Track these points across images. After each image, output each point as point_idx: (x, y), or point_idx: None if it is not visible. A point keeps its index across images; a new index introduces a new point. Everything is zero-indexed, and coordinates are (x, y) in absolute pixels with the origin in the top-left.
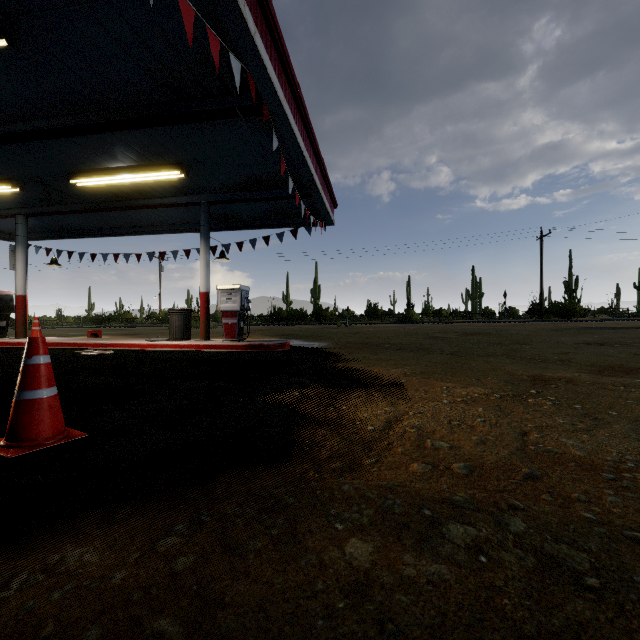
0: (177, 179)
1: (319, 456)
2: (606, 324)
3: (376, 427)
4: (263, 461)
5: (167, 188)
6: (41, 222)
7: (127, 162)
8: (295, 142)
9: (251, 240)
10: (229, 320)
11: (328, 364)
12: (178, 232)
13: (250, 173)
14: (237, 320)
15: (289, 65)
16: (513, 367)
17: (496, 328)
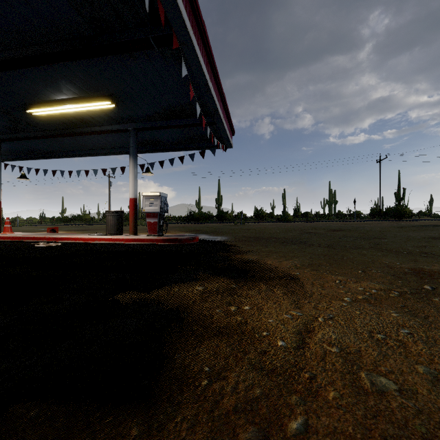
0: (110, 110)
1: (220, 409)
2: (434, 223)
3: (287, 342)
4: (136, 427)
5: (104, 117)
6: (14, 147)
7: (69, 94)
8: (201, 72)
9: (170, 159)
10: (151, 219)
11: (228, 256)
12: (116, 154)
13: (167, 104)
14: (158, 219)
15: (195, 0)
16: (388, 259)
17: (353, 226)
